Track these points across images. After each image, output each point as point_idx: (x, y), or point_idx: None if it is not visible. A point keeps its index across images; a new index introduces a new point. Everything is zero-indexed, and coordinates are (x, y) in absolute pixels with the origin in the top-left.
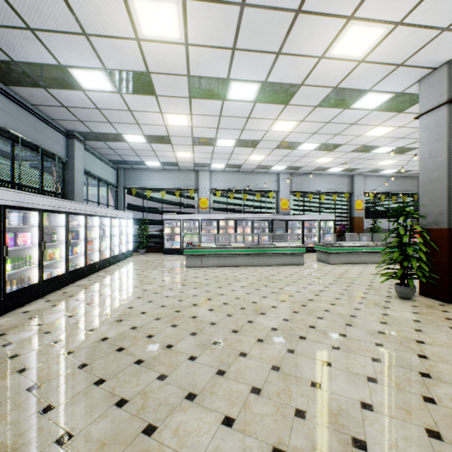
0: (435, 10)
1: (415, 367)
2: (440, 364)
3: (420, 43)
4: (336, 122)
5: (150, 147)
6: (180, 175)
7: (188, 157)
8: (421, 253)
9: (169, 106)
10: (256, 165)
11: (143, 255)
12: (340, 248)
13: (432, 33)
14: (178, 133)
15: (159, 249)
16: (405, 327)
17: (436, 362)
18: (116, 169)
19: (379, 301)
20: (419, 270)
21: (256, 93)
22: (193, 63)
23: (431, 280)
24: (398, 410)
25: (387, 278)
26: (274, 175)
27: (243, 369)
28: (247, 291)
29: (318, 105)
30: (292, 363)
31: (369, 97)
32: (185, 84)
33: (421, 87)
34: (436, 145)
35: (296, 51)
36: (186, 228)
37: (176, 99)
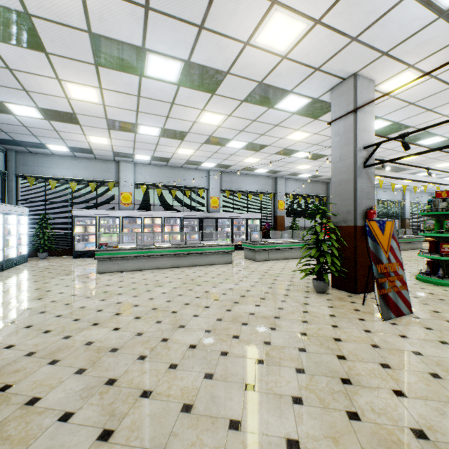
0: (348, 16)
1: (337, 373)
2: (357, 363)
3: (334, 49)
4: (262, 121)
5: (51, 125)
6: (96, 165)
7: (105, 144)
8: (334, 249)
9: (69, 71)
10: (185, 160)
11: (44, 260)
12: (265, 245)
13: (344, 40)
14: (87, 112)
15: (69, 252)
16: (324, 324)
17: (353, 362)
18: (3, 150)
19: (300, 298)
20: (332, 265)
21: (179, 74)
22: (93, 14)
23: (341, 273)
24: (326, 441)
25: (306, 274)
26: (204, 172)
27: (141, 419)
28: (168, 298)
29: (245, 100)
30: (208, 395)
31: (290, 98)
32: (87, 44)
33: (333, 96)
34: (345, 149)
35: (220, 29)
36: (103, 226)
37: (77, 64)
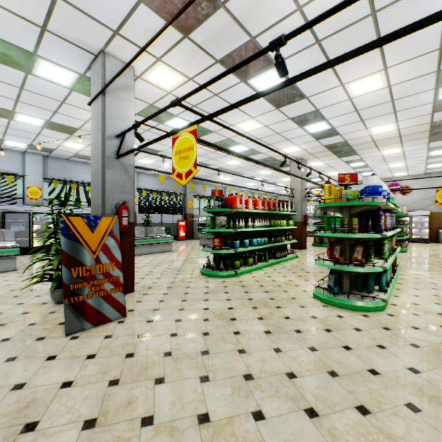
0: None
1: None
2: None
3: (41, 2)
4: (36, 92)
5: None
6: None
7: None
8: None
9: None
10: None
11: None
12: None
13: None
14: None
15: None
16: None
17: None
18: None
19: (12, 315)
20: None
21: None
22: None
23: None
24: None
25: (34, 283)
26: (18, 154)
27: None
28: None
29: None
30: None
31: (46, 65)
32: None
33: (92, 73)
34: (98, 135)
35: None
36: None
37: None
